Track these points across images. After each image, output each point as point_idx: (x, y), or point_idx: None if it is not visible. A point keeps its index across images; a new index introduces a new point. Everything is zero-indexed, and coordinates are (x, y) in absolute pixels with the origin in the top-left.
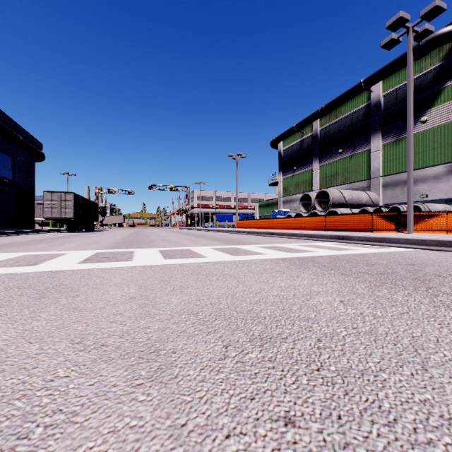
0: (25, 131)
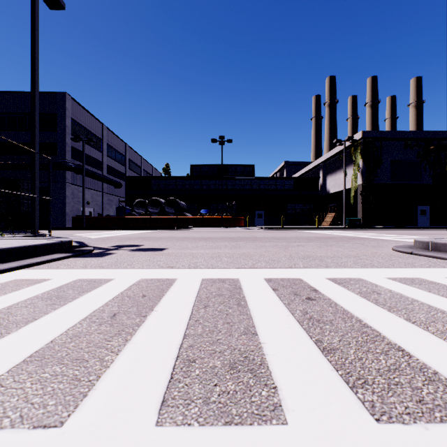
0: None
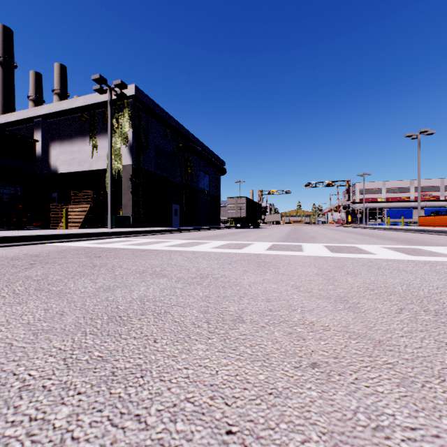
0: (215, 154)
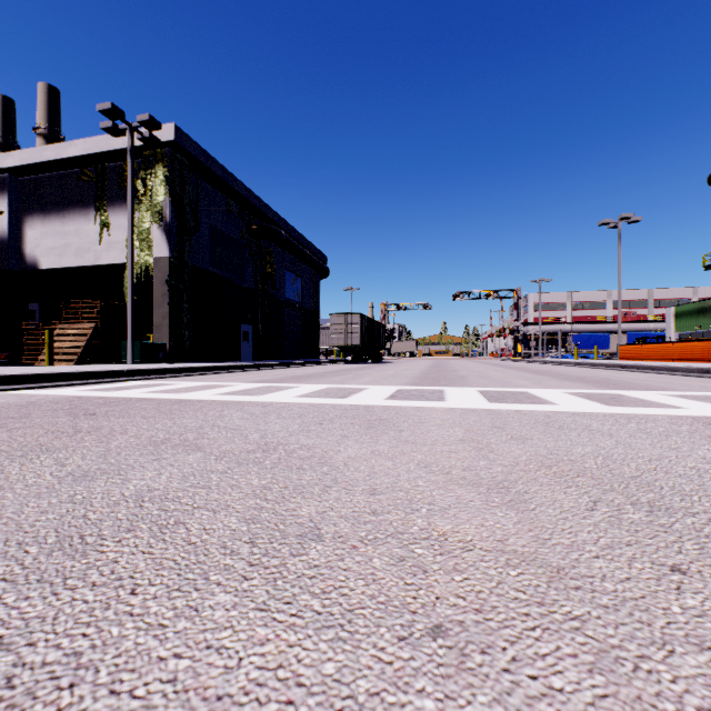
0: (311, 244)
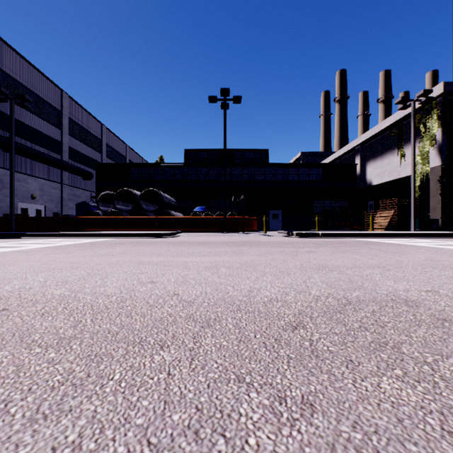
0: None
